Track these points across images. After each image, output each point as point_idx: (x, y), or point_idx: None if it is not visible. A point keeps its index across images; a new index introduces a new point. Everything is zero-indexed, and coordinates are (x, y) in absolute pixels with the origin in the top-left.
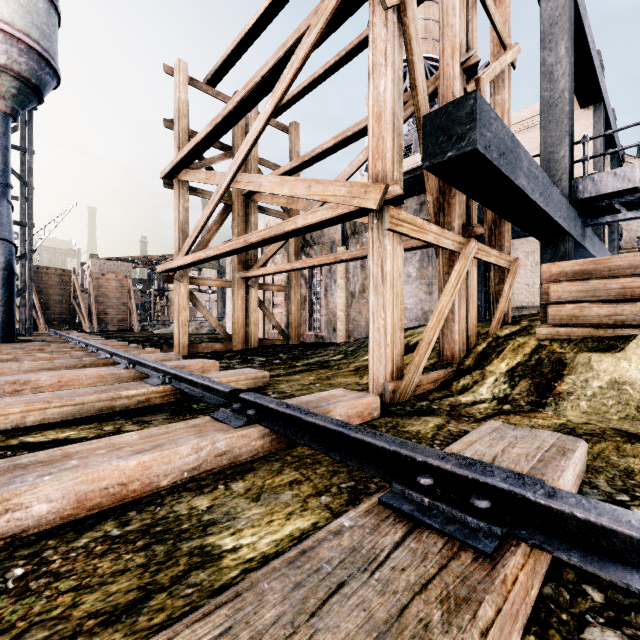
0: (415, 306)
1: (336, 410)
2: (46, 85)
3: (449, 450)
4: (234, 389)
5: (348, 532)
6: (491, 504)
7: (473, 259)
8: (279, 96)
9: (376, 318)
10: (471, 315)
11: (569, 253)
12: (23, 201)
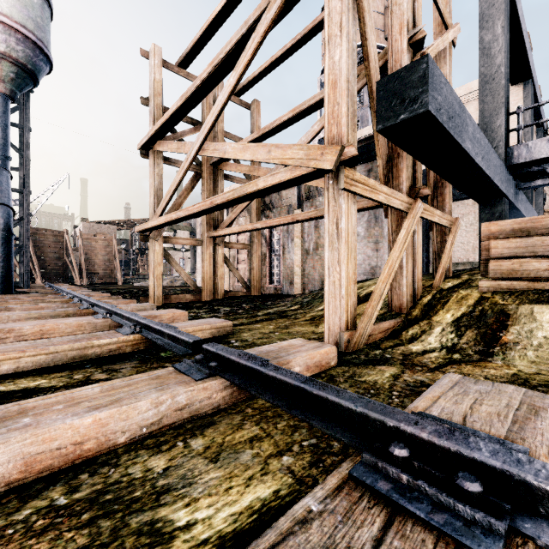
0: (363, 262)
1: (295, 360)
2: (40, 70)
3: (415, 407)
4: (198, 339)
5: (317, 521)
6: (483, 486)
7: (419, 218)
8: (242, 69)
9: (331, 272)
10: (417, 269)
11: (505, 213)
12: (22, 171)
